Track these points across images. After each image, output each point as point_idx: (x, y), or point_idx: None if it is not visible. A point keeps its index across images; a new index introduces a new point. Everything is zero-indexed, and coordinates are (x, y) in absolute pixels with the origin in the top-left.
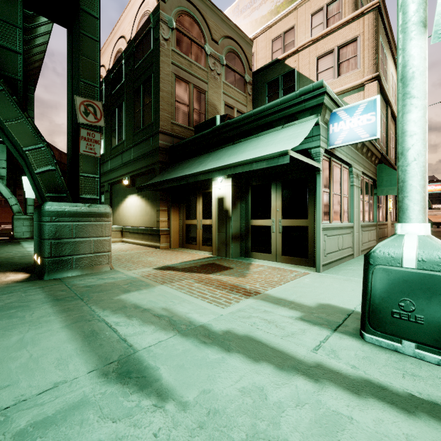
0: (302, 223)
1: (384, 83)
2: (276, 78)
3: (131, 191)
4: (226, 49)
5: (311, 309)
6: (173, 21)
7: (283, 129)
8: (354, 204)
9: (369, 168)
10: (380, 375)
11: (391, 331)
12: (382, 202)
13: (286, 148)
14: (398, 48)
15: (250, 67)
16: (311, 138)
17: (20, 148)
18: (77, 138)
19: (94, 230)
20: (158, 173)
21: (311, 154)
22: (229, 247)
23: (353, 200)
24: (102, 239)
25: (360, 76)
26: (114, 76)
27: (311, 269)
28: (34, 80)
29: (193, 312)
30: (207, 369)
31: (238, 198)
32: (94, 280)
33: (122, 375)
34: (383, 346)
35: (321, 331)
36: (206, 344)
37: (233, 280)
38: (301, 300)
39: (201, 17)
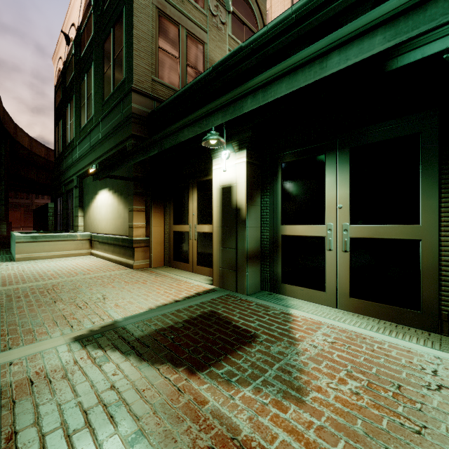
0: (402, 233)
1: None
2: None
3: (102, 185)
4: None
5: None
6: None
7: None
8: None
9: None
10: None
11: None
12: None
13: None
14: None
15: (264, 23)
16: None
17: None
18: None
19: None
20: None
21: None
22: (241, 274)
23: None
24: None
25: None
26: (83, 32)
27: (439, 340)
28: None
29: None
30: None
31: (258, 186)
32: None
33: None
34: None
35: None
36: None
37: (272, 432)
38: None
39: None
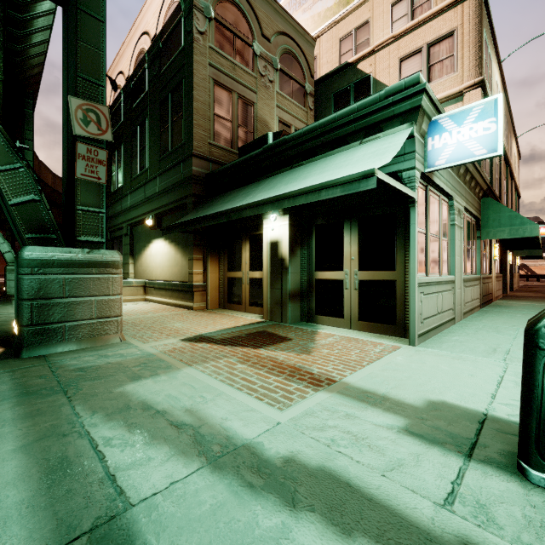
0: (387, 276)
1: (489, 92)
2: (346, 87)
3: (157, 235)
4: (280, 49)
5: (419, 411)
6: (212, 9)
7: (362, 146)
8: (455, 251)
9: (472, 203)
10: None
11: None
12: (486, 248)
13: (370, 168)
14: None
15: (312, 73)
16: (401, 157)
17: None
18: (73, 156)
19: (96, 286)
20: (191, 210)
21: (401, 179)
22: (285, 308)
23: (455, 244)
24: (108, 299)
25: (457, 81)
26: (134, 84)
27: (401, 340)
28: (34, 92)
29: (233, 417)
30: None
31: (298, 242)
32: (92, 359)
33: None
34: None
35: (447, 457)
36: (253, 490)
37: (293, 359)
38: (399, 395)
39: (248, 6)
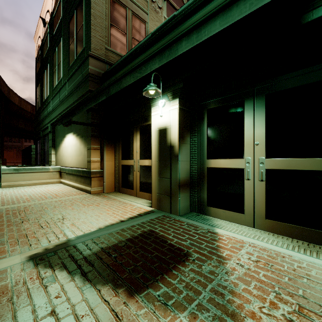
0: (313, 165)
1: None
2: None
3: (68, 130)
4: None
5: None
6: None
7: None
8: None
9: None
10: None
11: None
12: None
13: None
14: None
15: None
16: None
17: None
18: None
19: None
20: None
21: None
22: (174, 198)
23: None
24: None
25: None
26: (54, 16)
27: None
28: None
29: None
30: None
31: (188, 128)
32: None
33: None
34: None
35: None
36: None
37: None
38: None
39: None
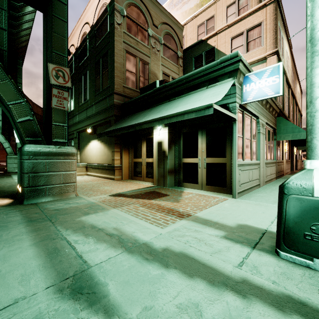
0: (221, 161)
1: (281, 57)
2: (201, 53)
3: (93, 137)
4: (163, 32)
5: (232, 228)
6: (124, 10)
7: (207, 89)
8: (260, 147)
9: (271, 120)
10: (299, 290)
11: (303, 250)
12: (280, 145)
13: (210, 102)
14: (307, 15)
15: (181, 45)
16: (229, 96)
17: (5, 103)
18: (50, 95)
19: (62, 166)
20: (113, 124)
21: (229, 108)
22: (166, 178)
23: (260, 143)
24: (69, 173)
25: (263, 51)
26: (80, 52)
27: (229, 195)
28: (22, 55)
29: (138, 231)
30: (149, 285)
31: (173, 142)
32: (62, 205)
33: (75, 290)
34: (296, 262)
35: (242, 248)
36: (148, 261)
37: (169, 205)
38: (223, 221)
39: (145, 8)
